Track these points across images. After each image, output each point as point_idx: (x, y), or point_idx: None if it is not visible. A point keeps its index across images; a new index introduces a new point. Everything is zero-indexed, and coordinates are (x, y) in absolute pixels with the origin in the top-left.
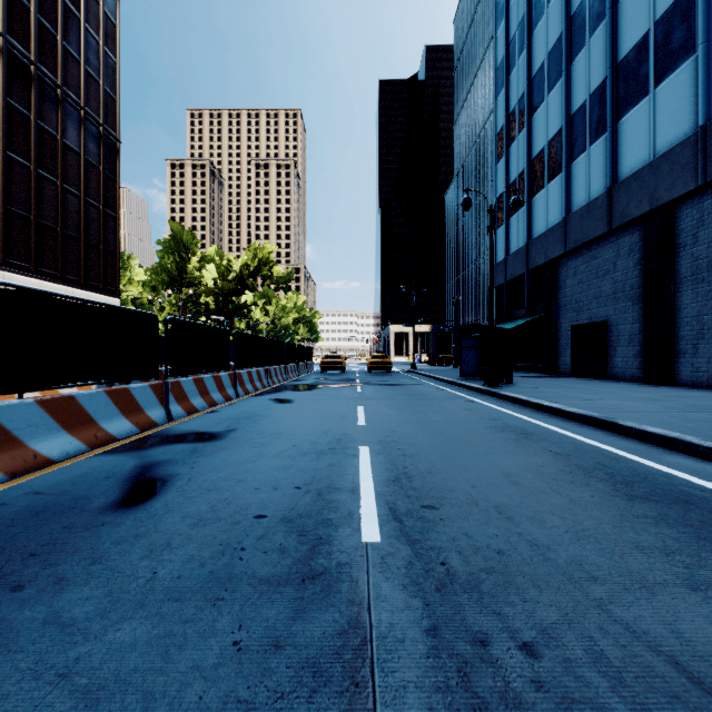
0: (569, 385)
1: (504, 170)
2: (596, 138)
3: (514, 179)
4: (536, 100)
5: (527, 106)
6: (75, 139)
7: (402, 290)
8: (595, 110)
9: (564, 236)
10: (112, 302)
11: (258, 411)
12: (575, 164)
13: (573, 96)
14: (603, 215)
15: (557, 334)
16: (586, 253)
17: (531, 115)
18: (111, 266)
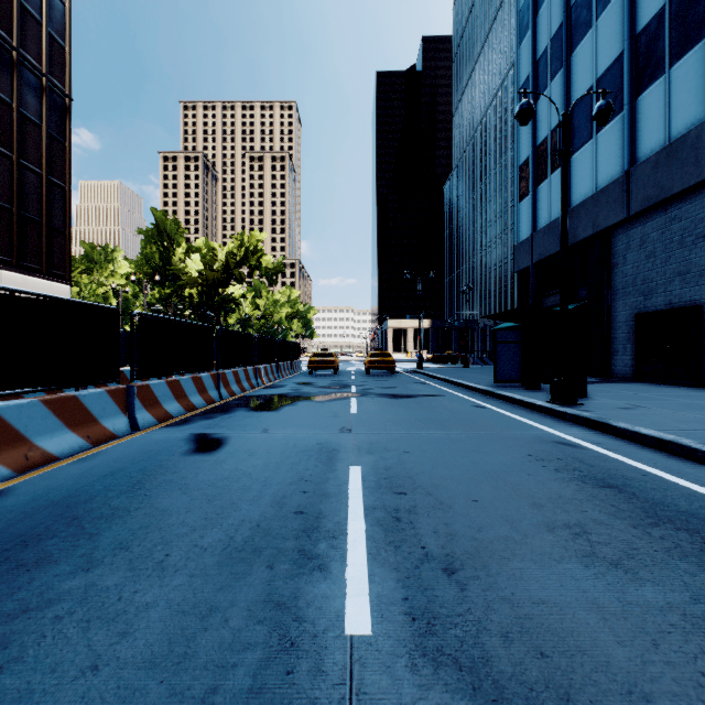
0: (679, 400)
1: (530, 129)
2: (684, 52)
3: (544, 138)
4: (578, 31)
5: (565, 41)
6: (4, 86)
7: (405, 276)
8: (682, 14)
9: (626, 195)
10: (60, 288)
11: (107, 492)
12: (645, 96)
13: (640, 6)
14: (699, 155)
15: (611, 325)
16: (662, 214)
17: (570, 52)
18: (59, 246)
